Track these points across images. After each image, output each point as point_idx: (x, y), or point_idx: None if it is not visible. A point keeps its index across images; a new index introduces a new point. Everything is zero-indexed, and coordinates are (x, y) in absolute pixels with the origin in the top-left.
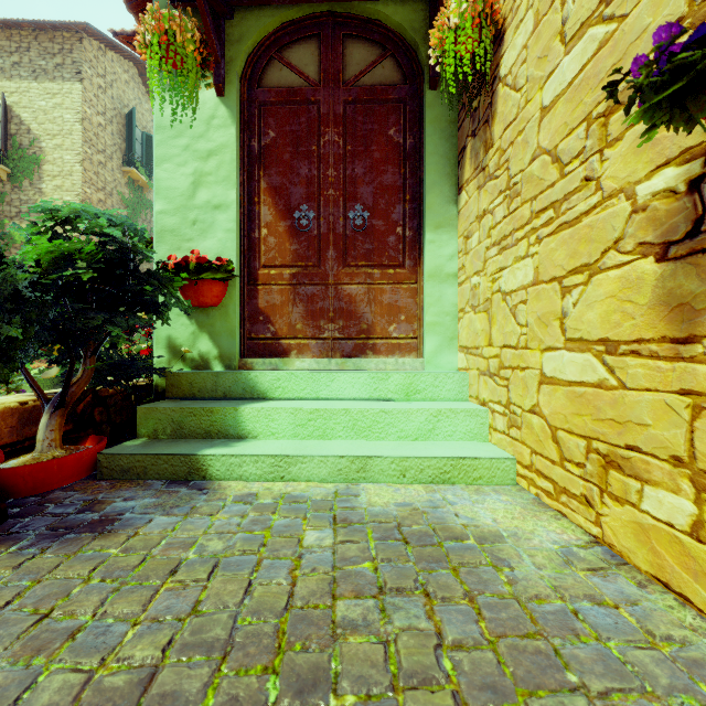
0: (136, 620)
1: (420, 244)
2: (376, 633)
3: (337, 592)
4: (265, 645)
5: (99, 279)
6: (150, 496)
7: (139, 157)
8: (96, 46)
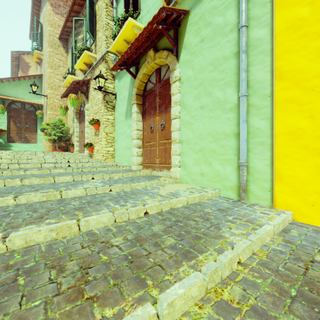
0: None
1: (37, 130)
2: None
3: None
4: None
5: None
6: None
7: None
8: None
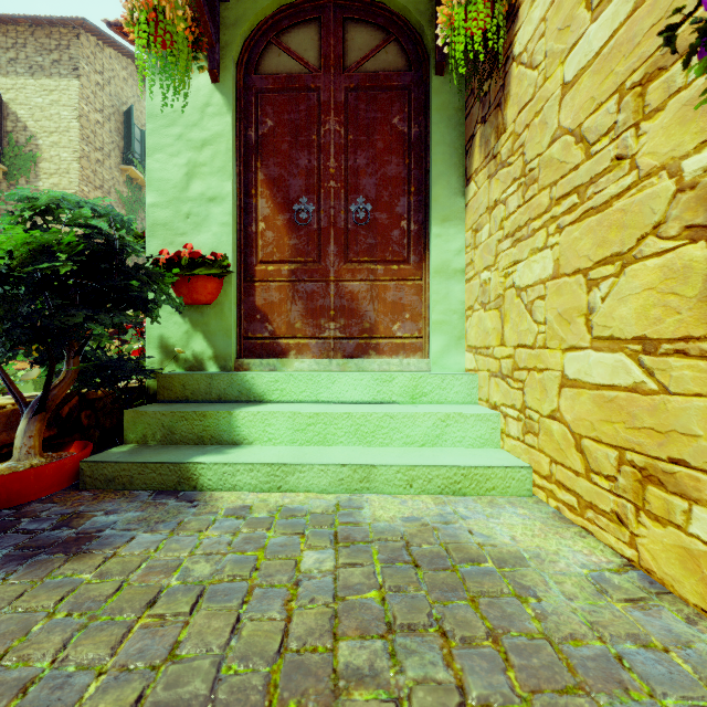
0: (101, 668)
1: (426, 238)
2: (386, 687)
3: (338, 631)
4: (252, 704)
5: (82, 274)
6: (135, 510)
7: (138, 155)
8: (94, 43)
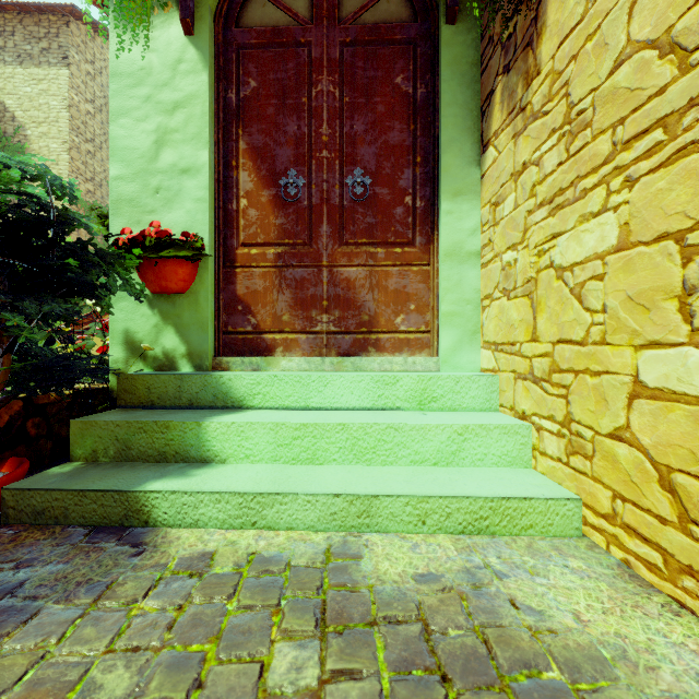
0: None
1: (434, 216)
2: None
3: None
4: None
5: (7, 250)
6: (57, 559)
7: None
8: (84, 31)
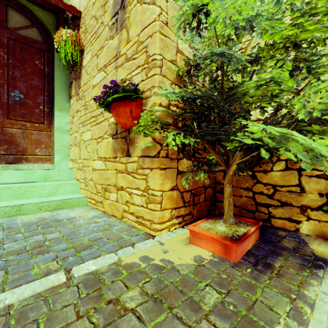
0: None
1: (52, 115)
2: (22, 245)
3: (5, 243)
4: None
5: None
6: None
7: None
8: None
